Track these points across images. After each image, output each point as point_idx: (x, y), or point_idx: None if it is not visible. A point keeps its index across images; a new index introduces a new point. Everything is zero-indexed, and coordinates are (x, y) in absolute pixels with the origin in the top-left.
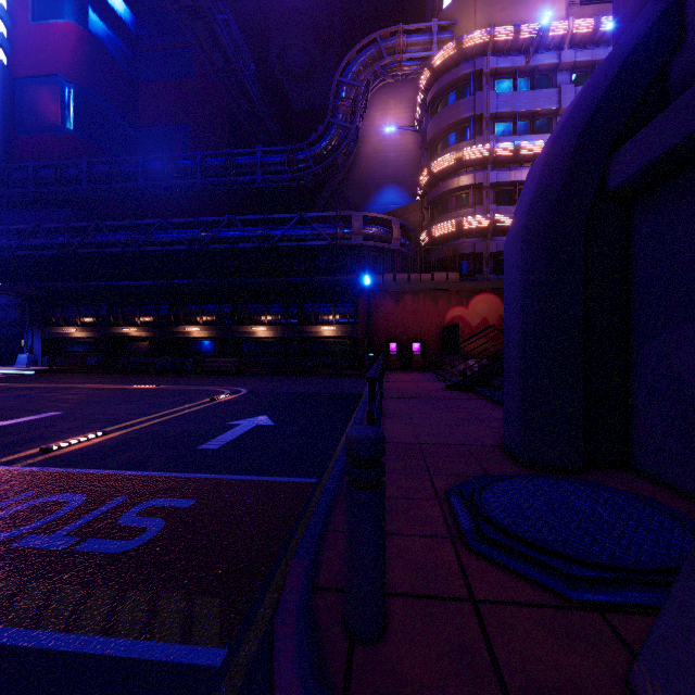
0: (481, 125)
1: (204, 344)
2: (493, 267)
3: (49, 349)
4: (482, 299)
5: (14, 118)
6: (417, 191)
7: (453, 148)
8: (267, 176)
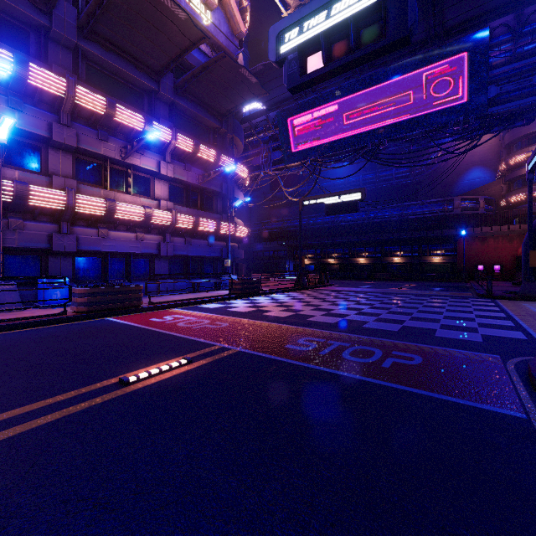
0: None
1: (365, 266)
2: None
3: (294, 268)
4: None
5: None
6: (497, 172)
7: (524, 150)
8: (398, 180)
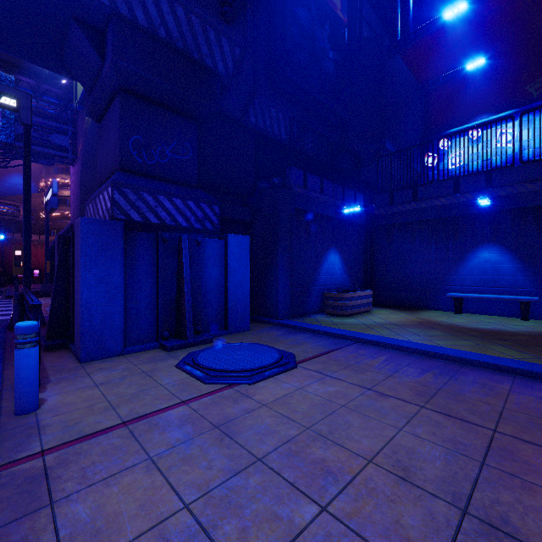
0: None
1: None
2: None
3: None
4: None
5: None
6: (39, 186)
7: (60, 176)
8: None
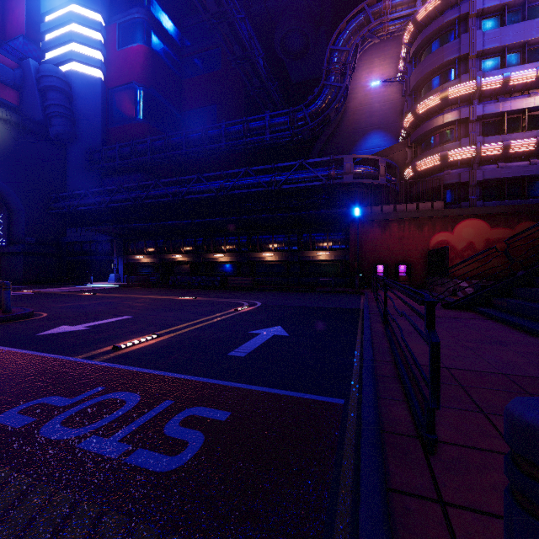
0: (466, 64)
1: (227, 267)
2: (479, 194)
3: (127, 270)
4: (468, 224)
5: (108, 116)
6: (400, 133)
7: (437, 89)
8: (273, 134)
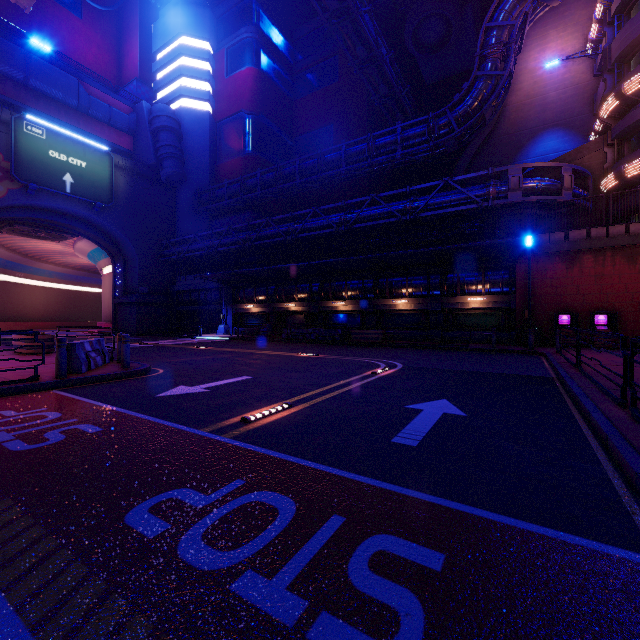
0: None
1: (348, 317)
2: None
3: (236, 321)
4: None
5: (216, 152)
6: (593, 128)
7: None
8: (407, 150)
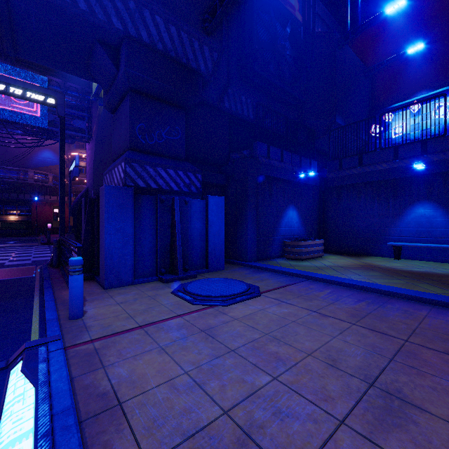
0: None
1: None
2: None
3: None
4: None
5: None
6: None
7: (78, 150)
8: None
